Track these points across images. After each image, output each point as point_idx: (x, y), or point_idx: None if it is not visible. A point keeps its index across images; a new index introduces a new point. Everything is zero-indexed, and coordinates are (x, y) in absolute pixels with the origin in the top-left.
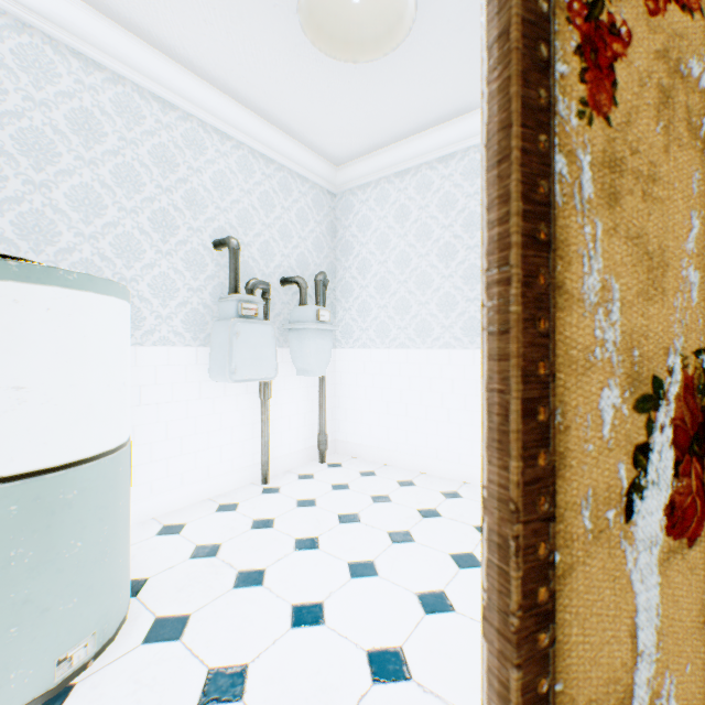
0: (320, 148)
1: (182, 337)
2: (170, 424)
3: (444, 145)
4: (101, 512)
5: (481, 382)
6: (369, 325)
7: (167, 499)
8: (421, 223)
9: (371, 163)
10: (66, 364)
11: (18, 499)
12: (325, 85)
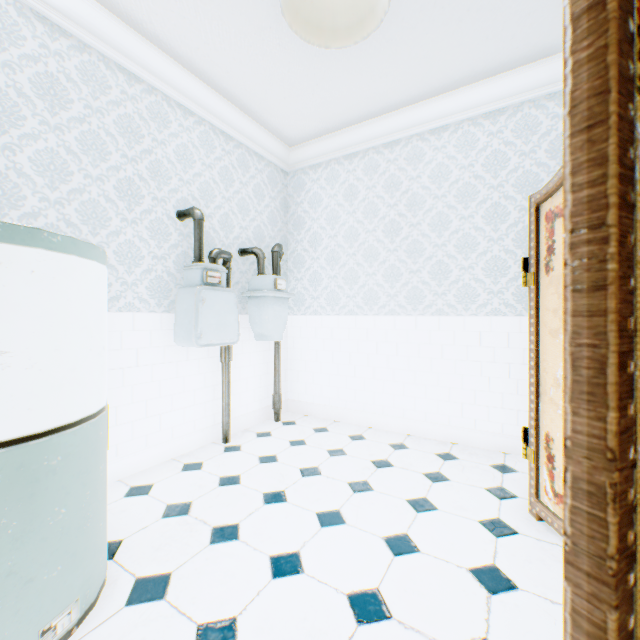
0: (275, 128)
1: (147, 303)
2: (135, 388)
3: (390, 133)
4: (84, 477)
5: (564, 338)
6: (320, 294)
7: (133, 461)
8: (368, 201)
9: (323, 145)
10: (50, 327)
11: (1, 468)
12: (286, 69)
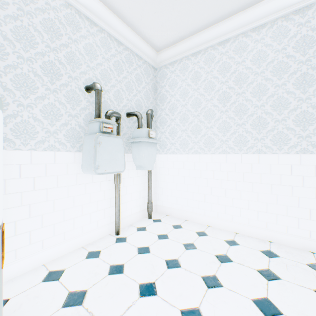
0: (148, 38)
1: (64, 145)
2: (56, 202)
3: (223, 34)
4: None
5: None
6: (176, 141)
7: (54, 250)
8: (207, 81)
9: (178, 49)
10: None
11: None
12: None
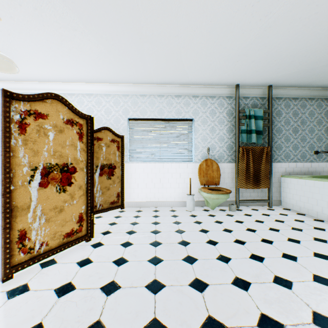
0: None
1: None
2: None
3: (52, 89)
4: None
5: (1, 167)
6: None
7: None
8: None
9: (19, 85)
10: None
11: None
12: None
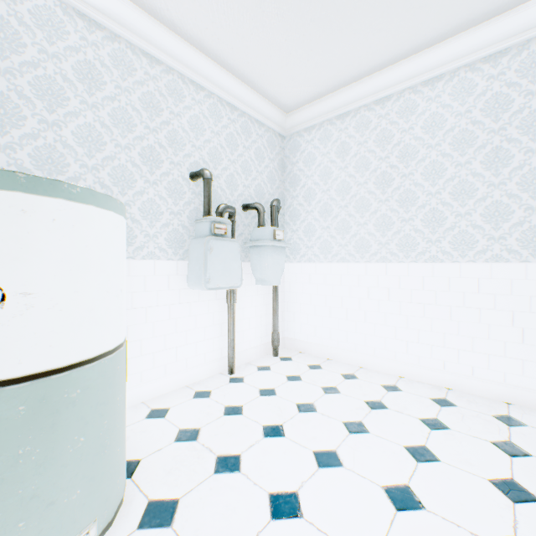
0: (274, 97)
1: (165, 252)
2: (155, 324)
3: (381, 89)
4: (101, 408)
5: None
6: (314, 243)
7: (154, 386)
8: (360, 156)
9: (316, 109)
10: (70, 271)
11: (25, 400)
12: (283, 38)
